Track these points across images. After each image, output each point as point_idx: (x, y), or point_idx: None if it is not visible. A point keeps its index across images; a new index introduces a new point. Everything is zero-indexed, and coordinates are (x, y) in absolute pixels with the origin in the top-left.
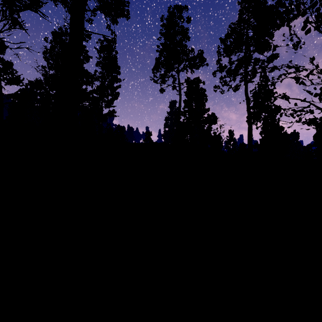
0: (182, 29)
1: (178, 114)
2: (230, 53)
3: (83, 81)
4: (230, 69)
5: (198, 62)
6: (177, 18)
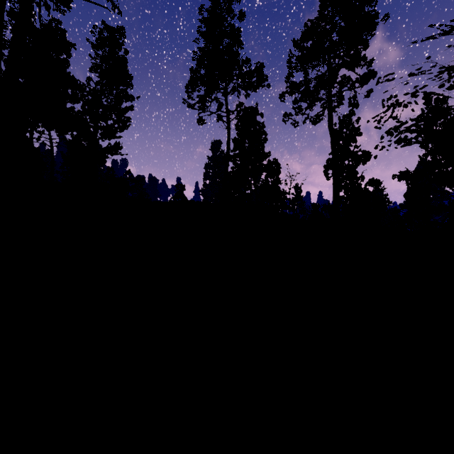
0: (232, 28)
1: (226, 158)
2: (307, 64)
3: (67, 96)
4: (308, 88)
5: (256, 81)
6: (224, 11)
